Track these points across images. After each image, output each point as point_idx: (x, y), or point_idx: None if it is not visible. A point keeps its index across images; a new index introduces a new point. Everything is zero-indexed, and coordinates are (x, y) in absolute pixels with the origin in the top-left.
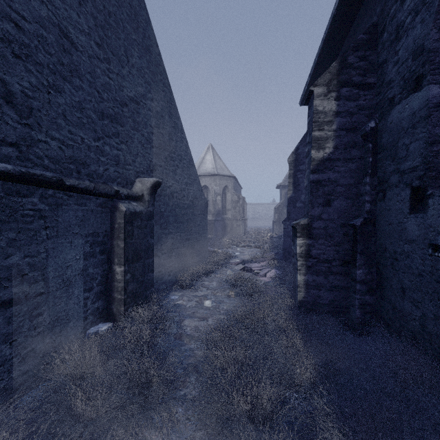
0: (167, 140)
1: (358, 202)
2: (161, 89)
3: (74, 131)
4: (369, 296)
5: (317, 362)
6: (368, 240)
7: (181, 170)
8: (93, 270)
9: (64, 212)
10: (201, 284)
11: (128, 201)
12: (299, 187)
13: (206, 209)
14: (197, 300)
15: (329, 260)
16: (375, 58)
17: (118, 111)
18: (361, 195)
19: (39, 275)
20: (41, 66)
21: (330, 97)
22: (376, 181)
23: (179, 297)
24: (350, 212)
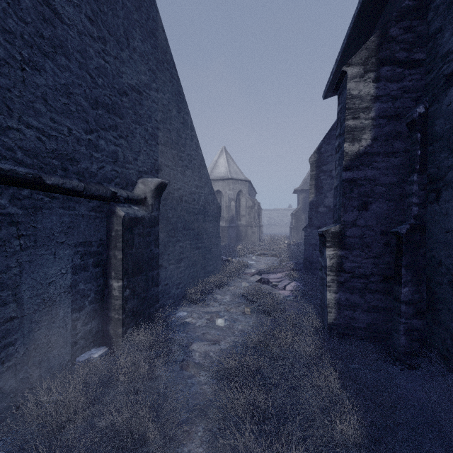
0: (175, 137)
1: (402, 205)
2: (168, 80)
3: (59, 120)
4: (417, 320)
5: (362, 413)
6: (416, 251)
7: (190, 172)
8: (85, 286)
9: (45, 217)
10: (212, 298)
11: (128, 205)
12: (322, 190)
13: (219, 214)
14: (208, 318)
15: (366, 275)
16: (424, 28)
17: (116, 100)
18: (406, 196)
19: (9, 295)
20: (12, 35)
21: (367, 78)
22: (426, 179)
23: (188, 313)
24: (393, 217)
